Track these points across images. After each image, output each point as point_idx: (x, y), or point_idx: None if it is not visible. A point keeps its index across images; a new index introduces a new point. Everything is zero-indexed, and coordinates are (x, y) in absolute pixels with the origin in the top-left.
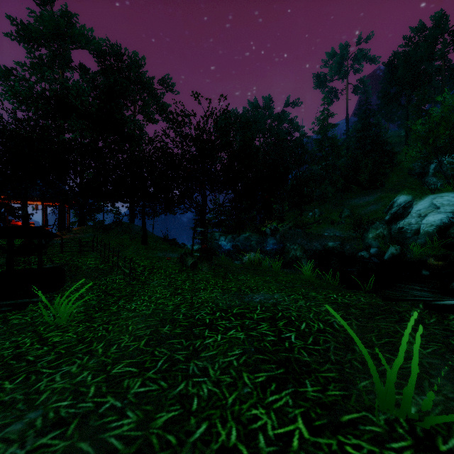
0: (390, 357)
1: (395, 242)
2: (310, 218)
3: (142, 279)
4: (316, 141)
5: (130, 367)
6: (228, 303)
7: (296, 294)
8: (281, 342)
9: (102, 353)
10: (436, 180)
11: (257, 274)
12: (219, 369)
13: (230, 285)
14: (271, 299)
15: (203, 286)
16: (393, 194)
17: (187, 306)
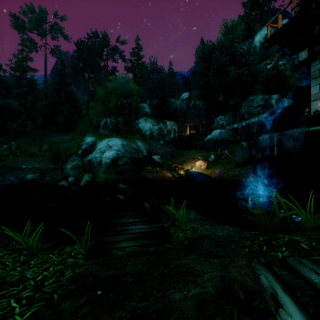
0: None
1: (87, 170)
2: (5, 150)
3: None
4: (13, 76)
5: None
6: None
7: None
8: None
9: None
10: (104, 131)
11: None
12: None
13: None
14: None
15: None
16: (82, 136)
17: None
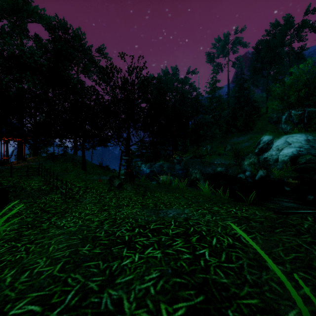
0: (305, 277)
1: (262, 167)
2: (204, 151)
3: (76, 198)
4: (207, 98)
5: (33, 305)
6: (146, 218)
7: (202, 208)
8: (196, 260)
9: (9, 284)
10: (286, 126)
11: (169, 191)
12: (135, 300)
13: (148, 201)
14: (182, 214)
15: (126, 203)
16: (259, 135)
17: (110, 222)
